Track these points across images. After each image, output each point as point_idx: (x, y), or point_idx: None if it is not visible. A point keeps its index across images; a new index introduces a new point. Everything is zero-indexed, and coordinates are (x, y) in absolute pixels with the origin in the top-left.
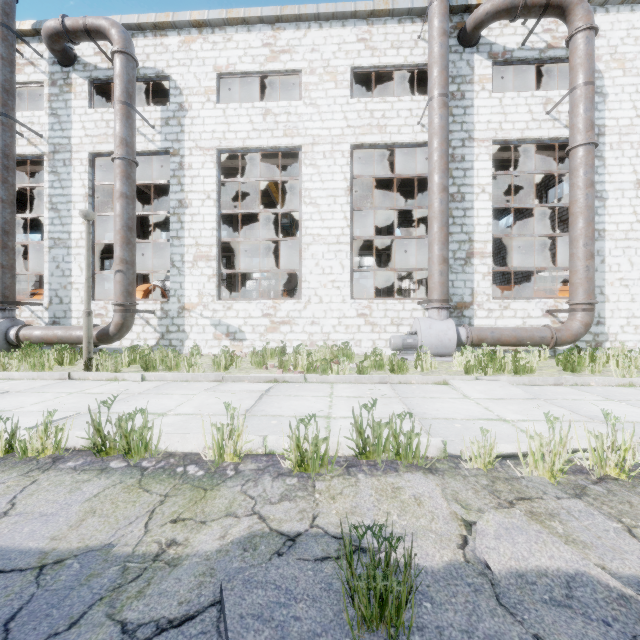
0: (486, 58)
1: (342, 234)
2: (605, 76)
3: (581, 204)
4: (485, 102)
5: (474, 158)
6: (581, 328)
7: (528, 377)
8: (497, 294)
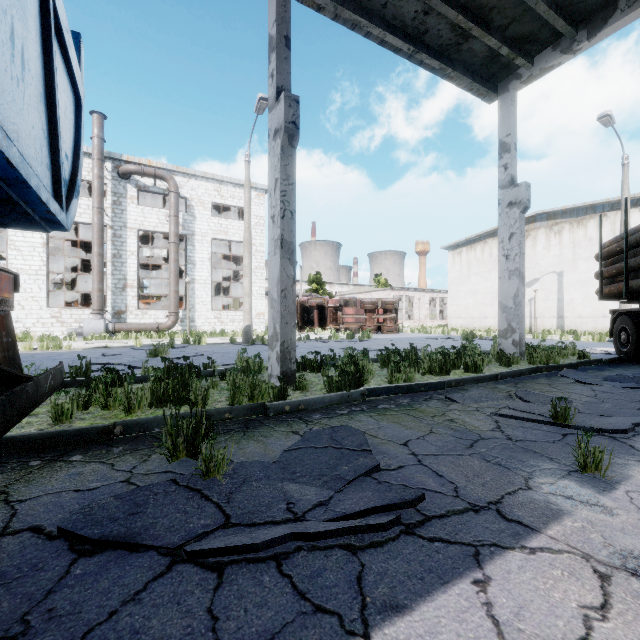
0: (135, 187)
1: (40, 269)
2: (196, 209)
3: (172, 268)
4: (134, 209)
5: (128, 237)
6: (171, 323)
7: (98, 340)
8: (162, 305)
